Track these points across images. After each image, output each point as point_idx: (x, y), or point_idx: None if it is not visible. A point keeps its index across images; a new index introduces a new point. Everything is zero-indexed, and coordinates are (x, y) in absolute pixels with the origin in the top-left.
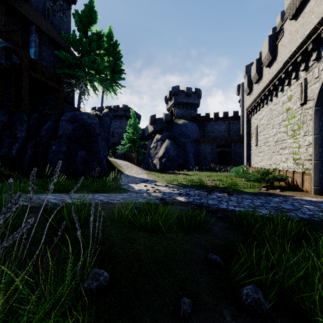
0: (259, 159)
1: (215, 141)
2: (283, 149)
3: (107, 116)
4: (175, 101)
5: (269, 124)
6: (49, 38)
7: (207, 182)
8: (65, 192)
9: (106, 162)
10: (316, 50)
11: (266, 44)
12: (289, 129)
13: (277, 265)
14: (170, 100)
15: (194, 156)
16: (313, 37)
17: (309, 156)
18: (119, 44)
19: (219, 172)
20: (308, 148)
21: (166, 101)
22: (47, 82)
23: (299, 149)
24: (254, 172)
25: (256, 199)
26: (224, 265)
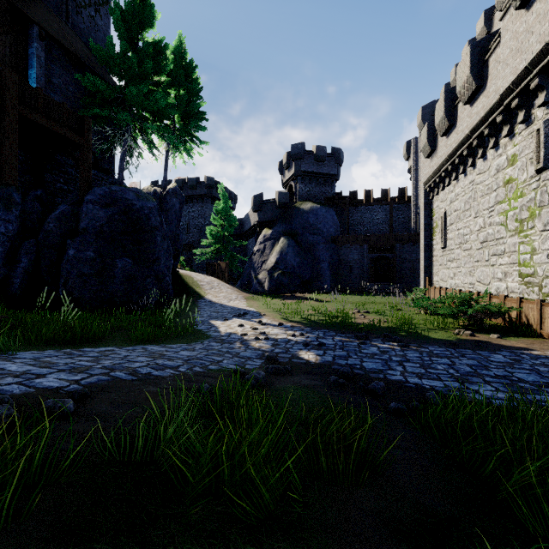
0: (449, 274)
1: (368, 240)
2: (499, 256)
3: (175, 196)
4: (297, 169)
5: (469, 209)
6: (66, 51)
7: (356, 317)
8: (76, 344)
9: (173, 277)
10: None
11: (465, 60)
12: (511, 218)
13: None
14: (289, 169)
15: (330, 266)
16: None
17: None
18: (196, 66)
19: (376, 296)
20: None
21: (281, 171)
22: (56, 129)
23: (531, 255)
24: (446, 300)
25: (457, 357)
26: None
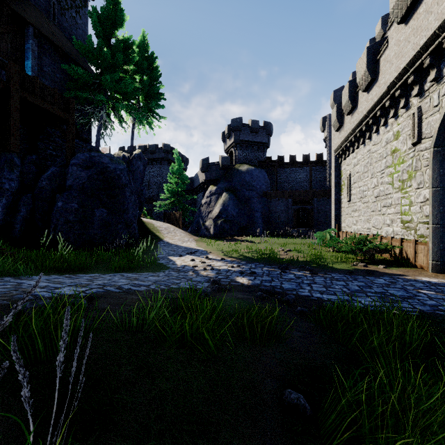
0: (353, 221)
1: (292, 194)
2: (387, 207)
3: (140, 160)
4: (236, 139)
5: (367, 172)
6: (54, 46)
7: (281, 254)
8: (71, 272)
9: (138, 224)
10: (436, 67)
11: (363, 59)
12: (396, 179)
13: (401, 412)
14: (229, 138)
15: (262, 215)
16: (432, 47)
17: (425, 217)
18: (156, 57)
19: (297, 239)
20: (423, 206)
21: (223, 139)
22: (49, 108)
23: (409, 207)
24: (347, 240)
25: (351, 280)
26: (312, 410)
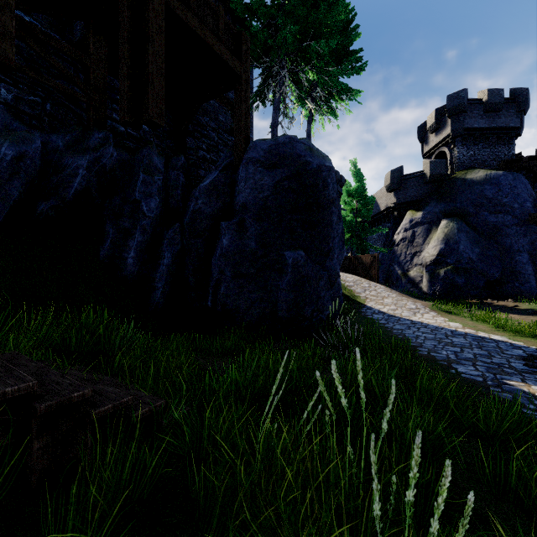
0: None
1: None
2: None
3: None
4: (457, 127)
5: None
6: None
7: None
8: None
9: None
10: None
11: None
12: None
13: None
14: (437, 131)
15: (531, 259)
16: None
17: None
18: None
19: None
20: None
21: (421, 137)
22: (211, 43)
23: None
24: None
25: None
26: None
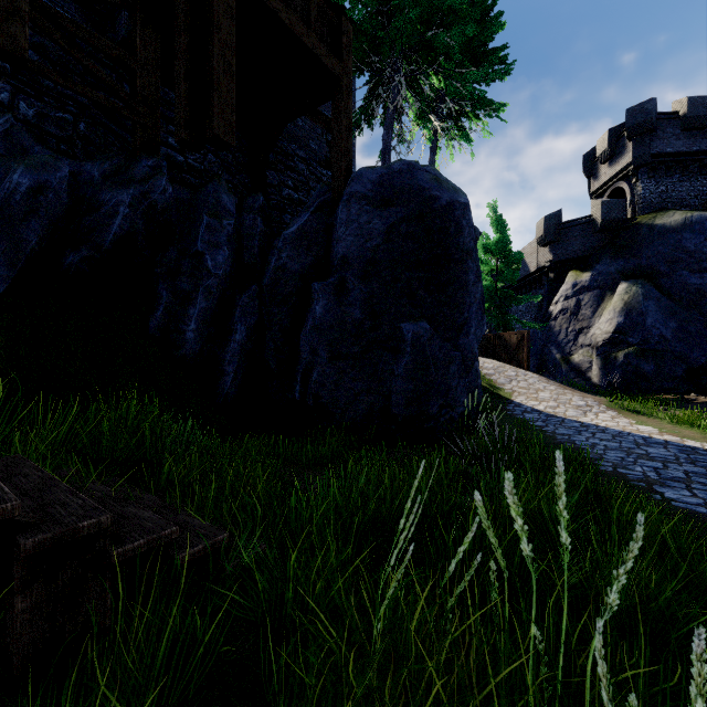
0: None
1: None
2: None
3: None
4: (641, 153)
5: None
6: None
7: None
8: None
9: None
10: None
11: None
12: None
13: None
14: (612, 160)
15: None
16: None
17: None
18: None
19: None
20: None
21: (587, 170)
22: (299, 33)
23: None
24: None
25: None
26: None
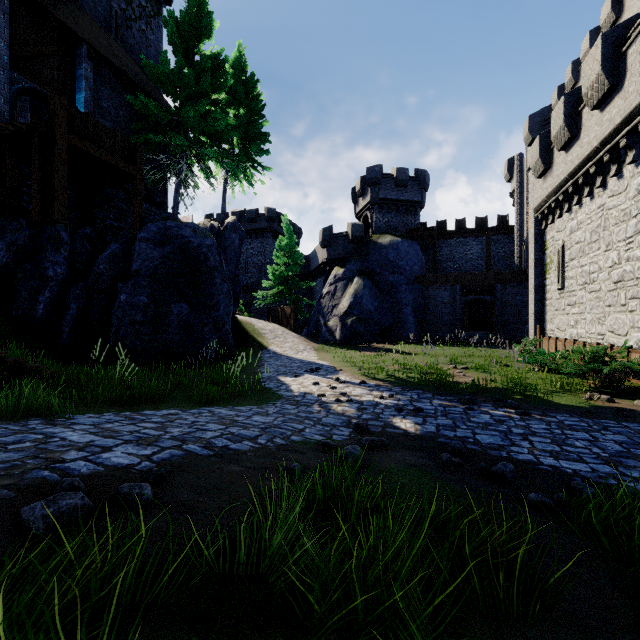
0: (569, 321)
1: (460, 279)
2: None
3: (234, 231)
4: (374, 197)
5: (598, 241)
6: (116, 70)
7: (454, 375)
8: (134, 405)
9: (232, 325)
10: None
11: (594, 54)
12: None
13: None
14: (363, 196)
15: (414, 311)
16: None
17: None
18: (258, 80)
19: (473, 348)
20: None
21: (354, 198)
22: (107, 159)
23: None
24: (573, 355)
25: (598, 430)
26: None
